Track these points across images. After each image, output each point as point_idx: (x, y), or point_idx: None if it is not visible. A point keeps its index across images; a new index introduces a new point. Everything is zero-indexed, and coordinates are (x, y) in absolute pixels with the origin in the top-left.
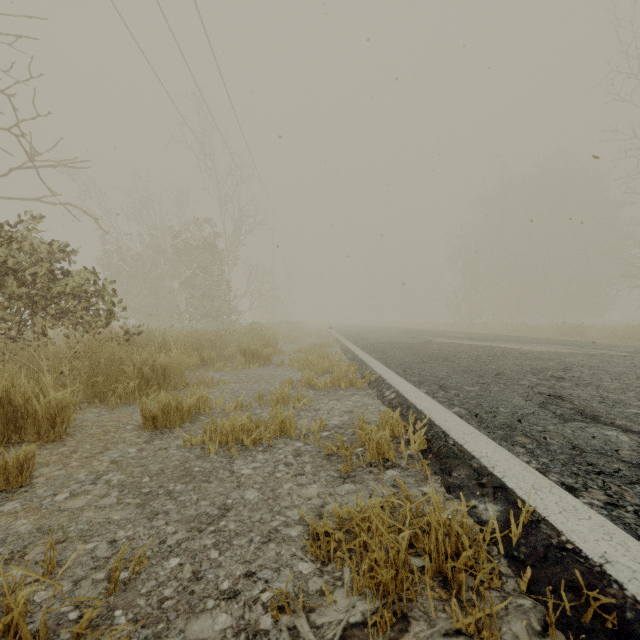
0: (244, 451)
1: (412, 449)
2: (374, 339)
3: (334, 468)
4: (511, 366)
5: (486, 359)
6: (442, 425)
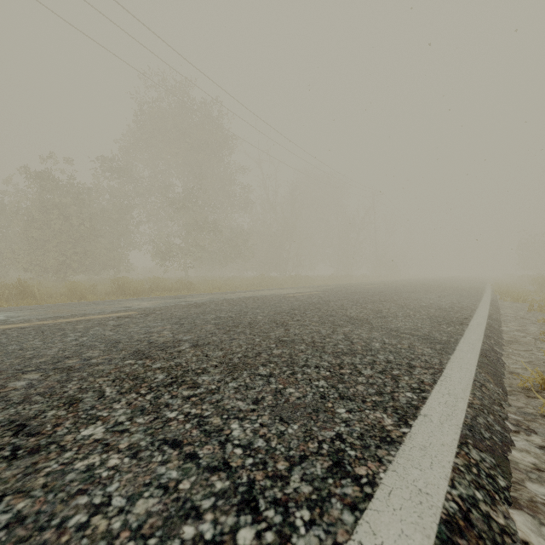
0: None
1: None
2: None
3: None
4: None
5: None
6: None
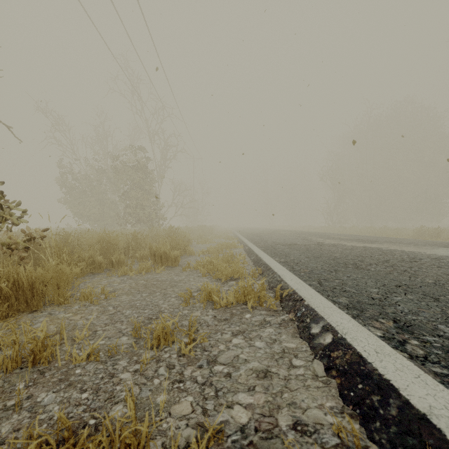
0: None
1: None
2: (272, 240)
3: None
4: None
5: (403, 266)
6: None
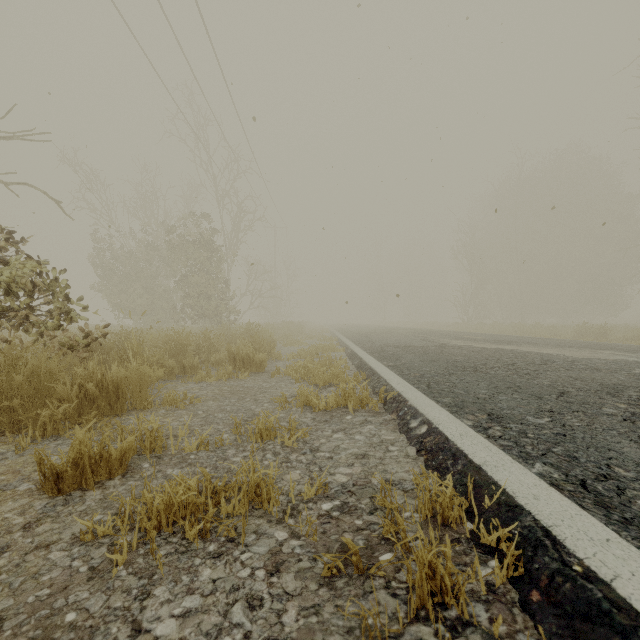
0: (181, 555)
1: (497, 578)
2: (382, 341)
3: (342, 623)
4: (569, 381)
5: (528, 369)
6: (535, 510)
